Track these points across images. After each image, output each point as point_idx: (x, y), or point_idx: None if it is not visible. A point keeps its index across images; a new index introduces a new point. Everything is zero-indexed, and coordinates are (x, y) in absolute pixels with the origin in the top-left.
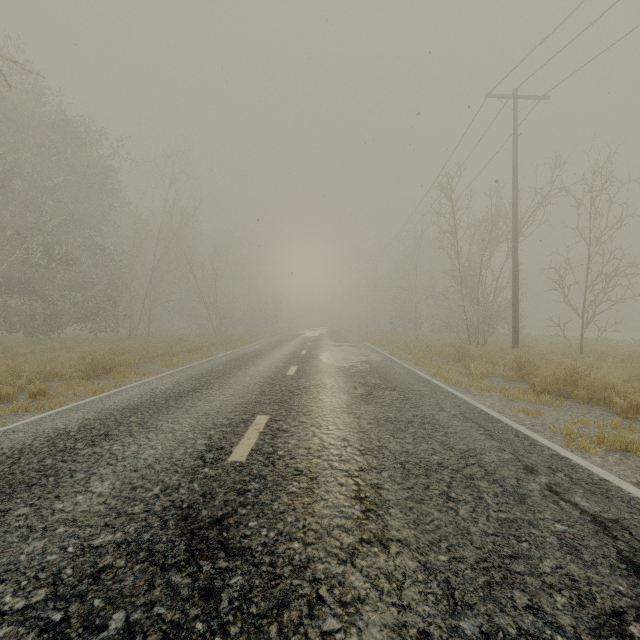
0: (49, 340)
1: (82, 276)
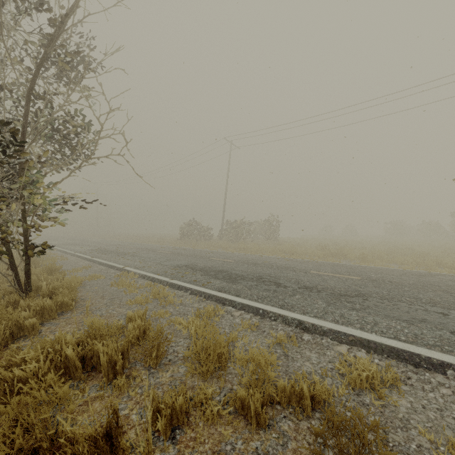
0: None
1: None
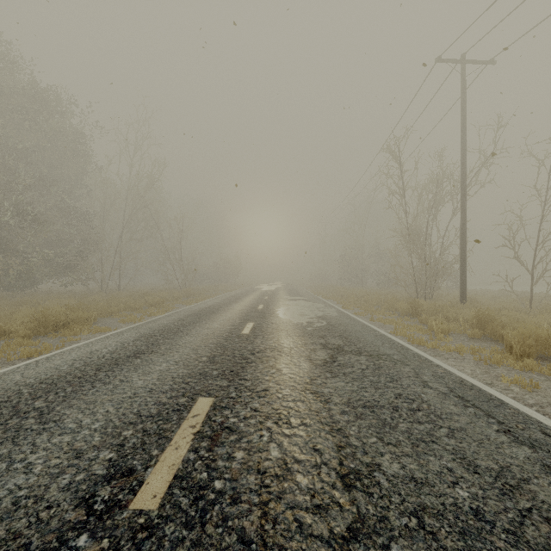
0: (23, 294)
1: (57, 235)
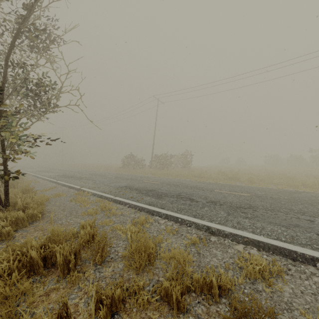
0: None
1: None
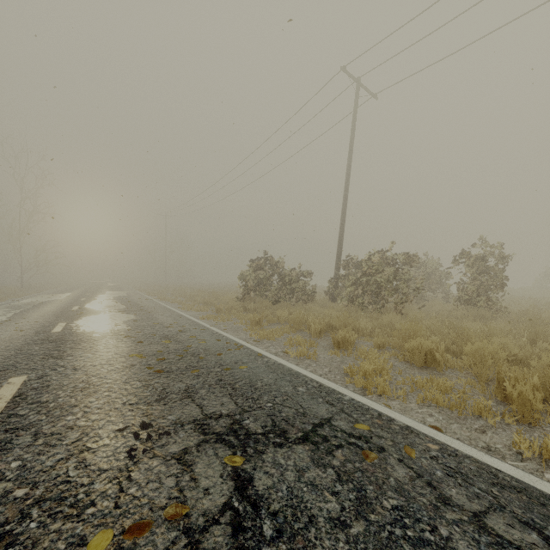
0: None
1: None
